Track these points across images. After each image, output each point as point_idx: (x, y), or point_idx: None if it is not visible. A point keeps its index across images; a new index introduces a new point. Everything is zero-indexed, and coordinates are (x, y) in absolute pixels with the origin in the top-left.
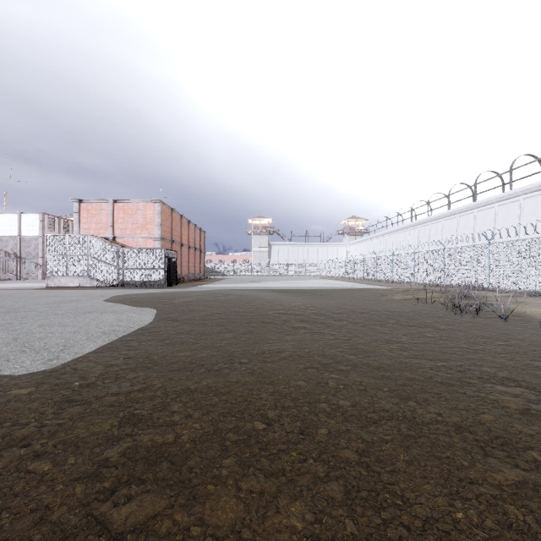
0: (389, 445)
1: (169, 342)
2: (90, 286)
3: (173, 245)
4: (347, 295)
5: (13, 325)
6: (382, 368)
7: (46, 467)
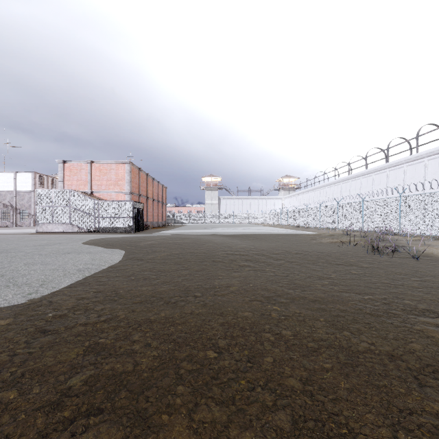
0: (329, 374)
1: (134, 278)
2: (71, 232)
3: (140, 198)
4: (283, 239)
5: (2, 264)
6: (317, 300)
7: (12, 396)
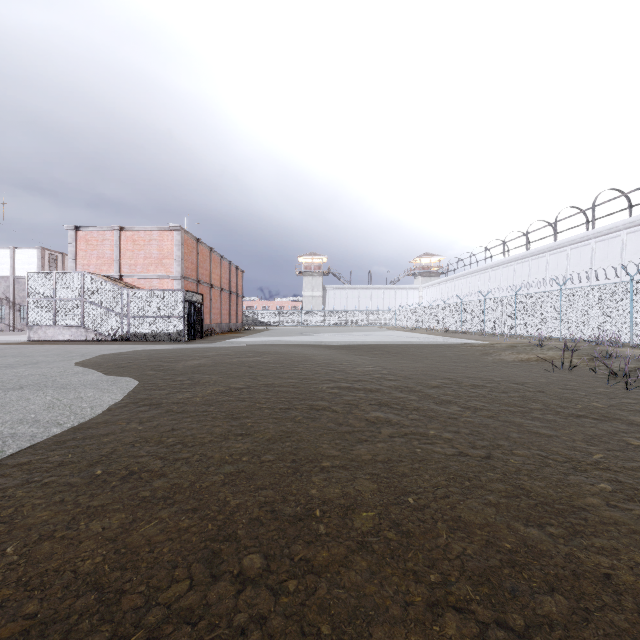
0: None
1: (100, 474)
2: (85, 340)
3: (200, 287)
4: (434, 353)
5: None
6: None
7: None
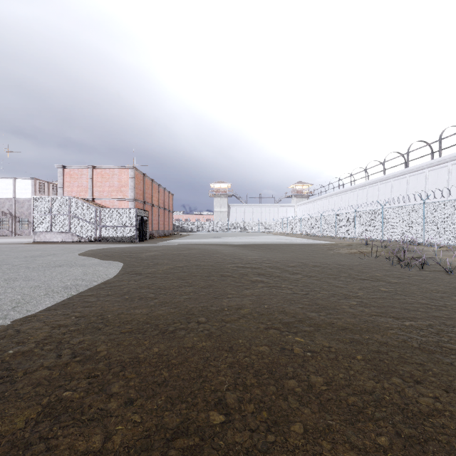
0: None
1: (128, 298)
2: (71, 241)
3: (145, 206)
4: (298, 249)
5: None
6: (348, 328)
7: None
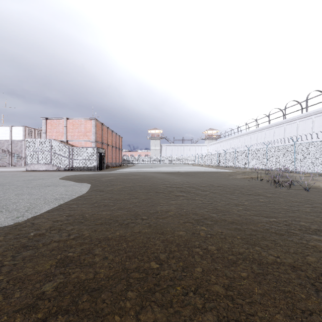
0: (246, 281)
1: (97, 205)
2: (52, 170)
3: (103, 145)
4: (208, 175)
5: None
6: (234, 222)
7: None
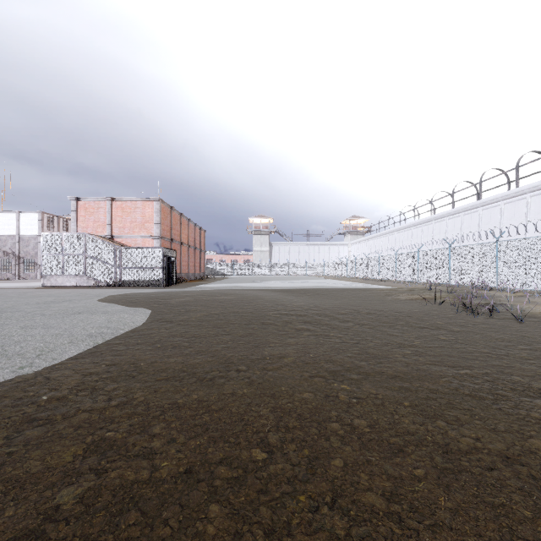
0: (423, 485)
1: (160, 346)
2: (87, 286)
3: (173, 244)
4: (351, 295)
5: None
6: (398, 377)
7: None
